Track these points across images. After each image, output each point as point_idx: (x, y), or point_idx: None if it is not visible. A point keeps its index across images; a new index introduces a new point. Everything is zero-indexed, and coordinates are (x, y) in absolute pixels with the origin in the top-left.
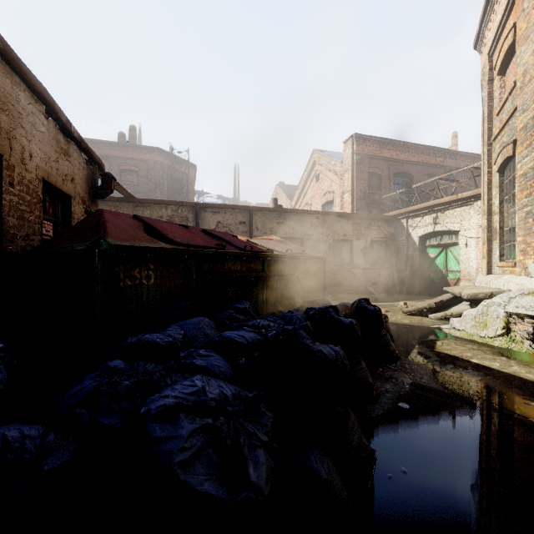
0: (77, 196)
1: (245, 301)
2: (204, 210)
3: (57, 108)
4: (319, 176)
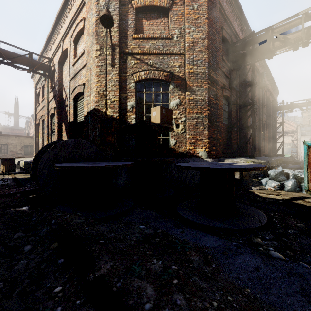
0: None
1: None
2: None
3: None
4: None
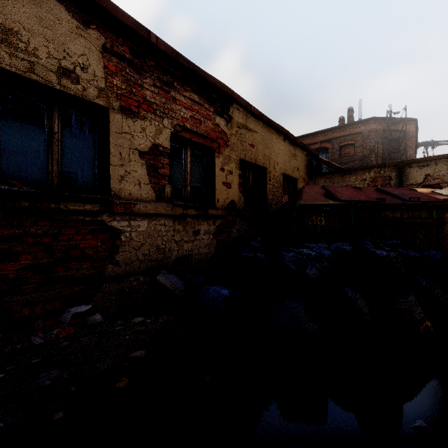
0: (300, 178)
1: (395, 240)
2: (408, 166)
3: (288, 134)
4: None
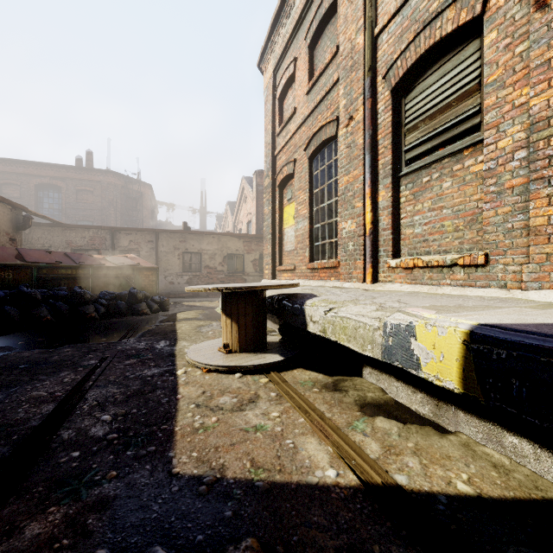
0: (2, 232)
1: (63, 287)
2: (119, 232)
3: None
4: (246, 199)
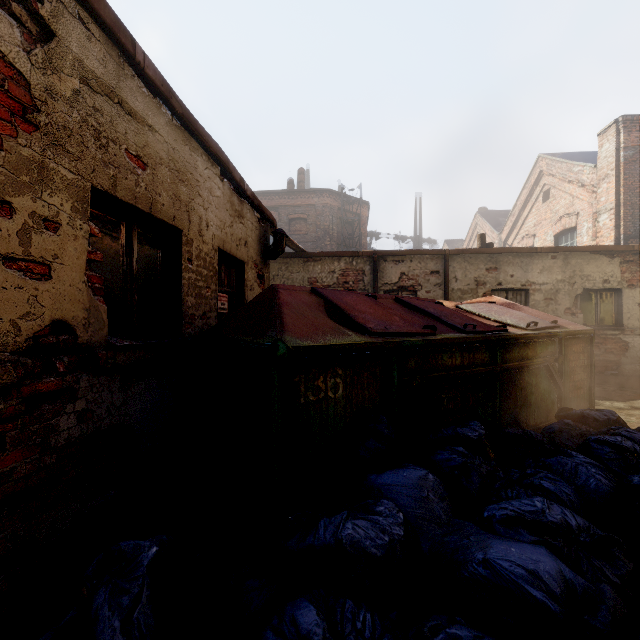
0: (250, 261)
1: (476, 422)
2: (383, 260)
3: (231, 168)
4: (550, 192)
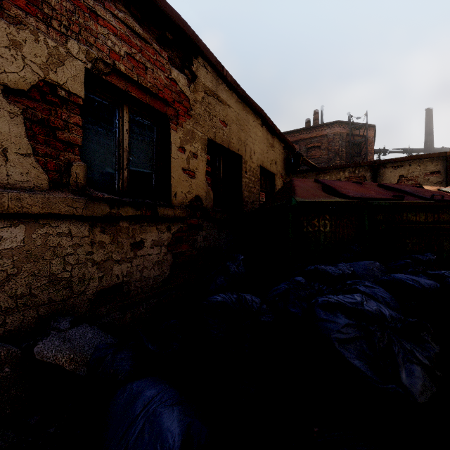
0: (278, 173)
1: (429, 253)
2: (382, 167)
3: (267, 118)
4: None
